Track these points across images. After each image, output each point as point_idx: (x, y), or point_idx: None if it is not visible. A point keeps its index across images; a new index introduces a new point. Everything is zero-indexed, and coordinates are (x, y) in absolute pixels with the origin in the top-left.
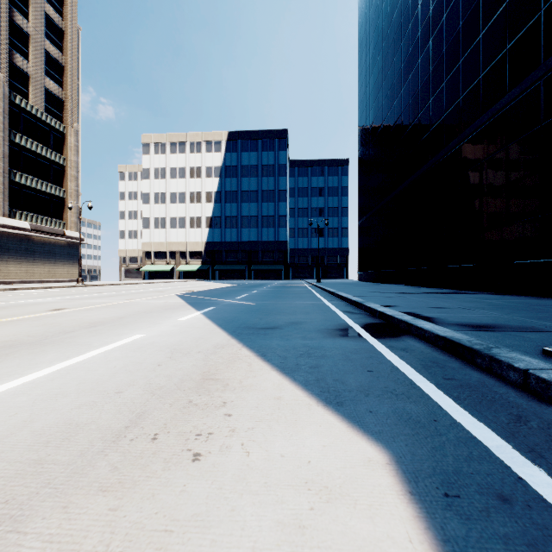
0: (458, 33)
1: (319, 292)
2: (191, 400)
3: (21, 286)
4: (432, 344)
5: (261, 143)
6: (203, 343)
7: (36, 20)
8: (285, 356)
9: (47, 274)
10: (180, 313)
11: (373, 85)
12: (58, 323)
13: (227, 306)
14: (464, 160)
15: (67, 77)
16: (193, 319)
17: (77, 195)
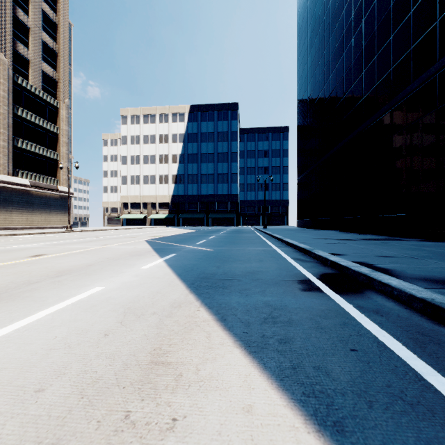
0: (389, 12)
1: (267, 238)
2: (129, 412)
3: (21, 232)
4: (404, 304)
5: (217, 114)
6: (160, 300)
7: (35, 15)
8: (247, 321)
9: (43, 222)
10: (144, 260)
11: (311, 63)
12: (29, 271)
13: (187, 252)
14: (395, 123)
15: (60, 61)
16: (155, 267)
17: (68, 157)
